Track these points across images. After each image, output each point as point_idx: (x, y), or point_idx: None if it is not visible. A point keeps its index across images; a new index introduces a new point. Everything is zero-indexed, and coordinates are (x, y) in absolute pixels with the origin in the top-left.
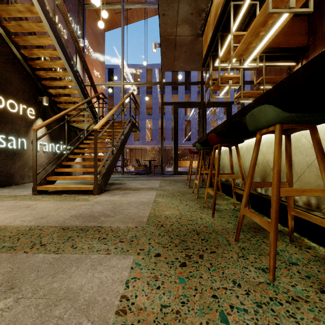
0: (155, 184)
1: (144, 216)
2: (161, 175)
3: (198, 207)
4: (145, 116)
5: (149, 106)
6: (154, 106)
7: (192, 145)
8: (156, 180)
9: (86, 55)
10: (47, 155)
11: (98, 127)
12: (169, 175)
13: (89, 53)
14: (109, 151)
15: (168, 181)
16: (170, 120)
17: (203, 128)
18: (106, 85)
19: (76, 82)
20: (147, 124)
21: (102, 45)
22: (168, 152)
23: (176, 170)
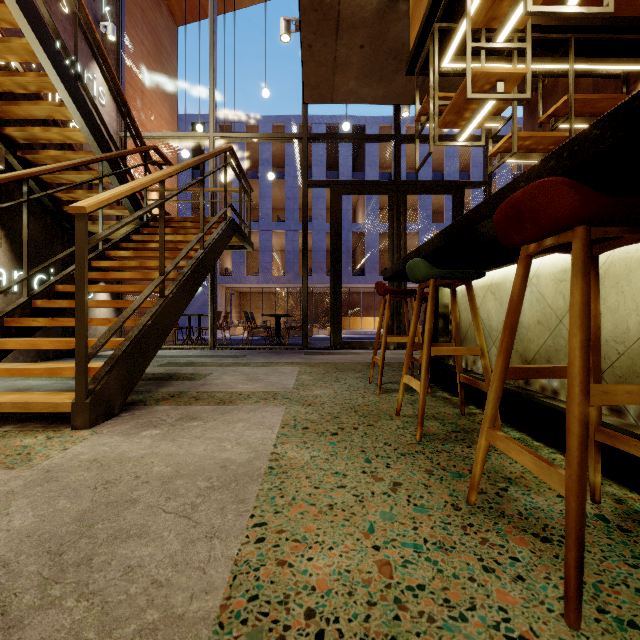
0: (284, 379)
1: (195, 621)
2: (302, 351)
3: (447, 506)
4: (272, 224)
5: (280, 205)
6: (289, 204)
7: (367, 286)
8: (289, 365)
9: (127, 67)
10: (7, 302)
11: (88, 204)
12: (322, 351)
13: (134, 65)
14: (150, 286)
15: (321, 368)
16: (324, 233)
17: (400, 242)
18: (174, 138)
19: (76, 106)
20: (274, 241)
21: (171, 55)
22: (318, 298)
23: (339, 338)
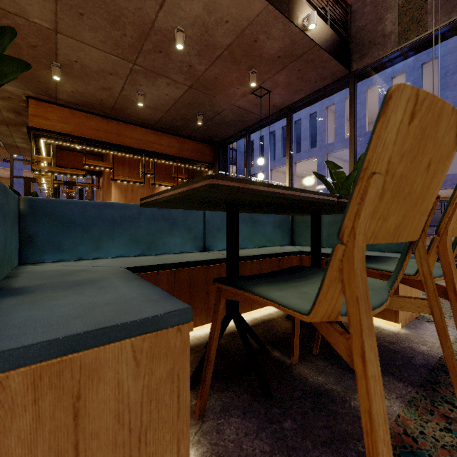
0: None
1: None
2: None
3: None
4: None
5: None
6: None
7: None
8: None
9: None
10: None
11: None
12: None
13: None
14: None
15: None
16: None
17: None
18: None
19: None
20: (1, 172)
21: None
22: None
23: None
